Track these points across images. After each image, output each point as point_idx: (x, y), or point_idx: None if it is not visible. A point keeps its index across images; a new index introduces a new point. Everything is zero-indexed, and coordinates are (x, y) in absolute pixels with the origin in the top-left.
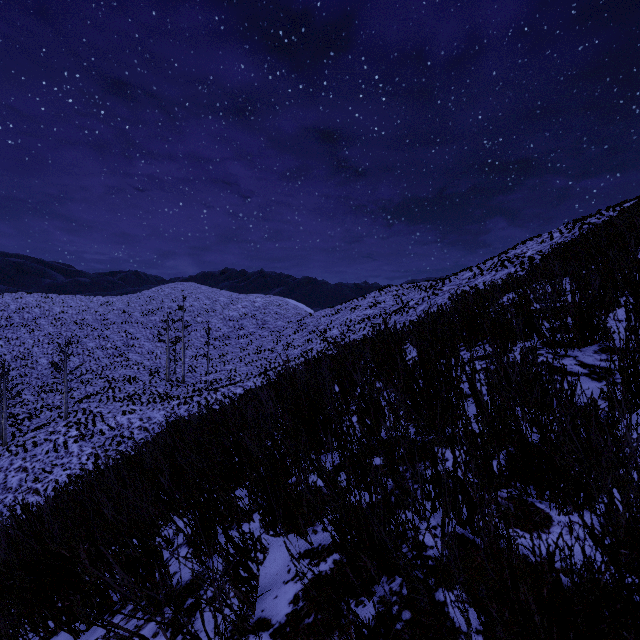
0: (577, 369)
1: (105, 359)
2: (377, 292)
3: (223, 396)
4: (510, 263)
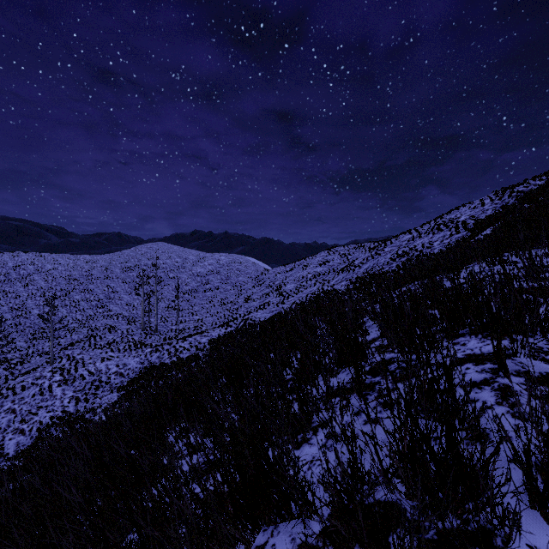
0: None
1: (89, 310)
2: (326, 252)
3: (190, 345)
4: (445, 227)
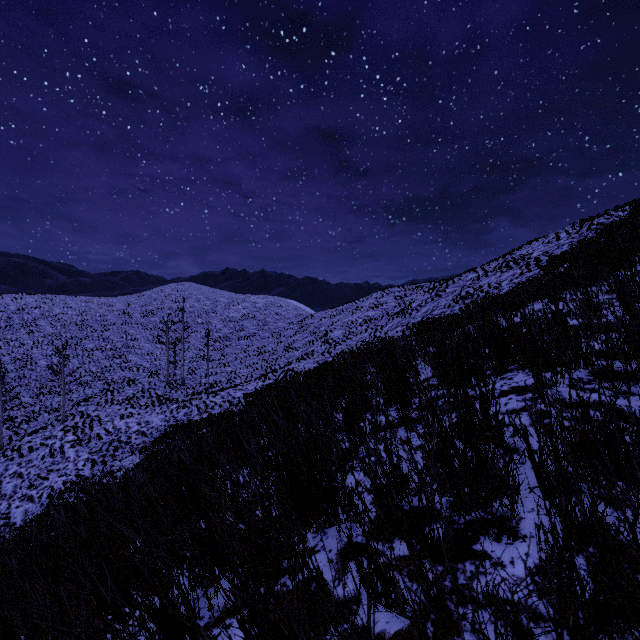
0: None
1: (104, 360)
2: (379, 293)
3: (222, 400)
4: (515, 264)
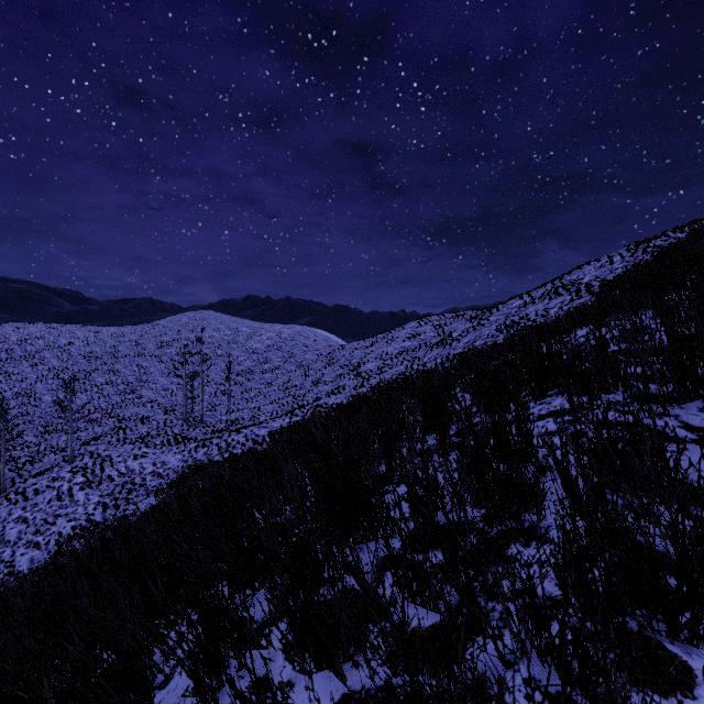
0: (682, 433)
1: (115, 396)
2: (416, 322)
3: (245, 438)
4: (565, 290)
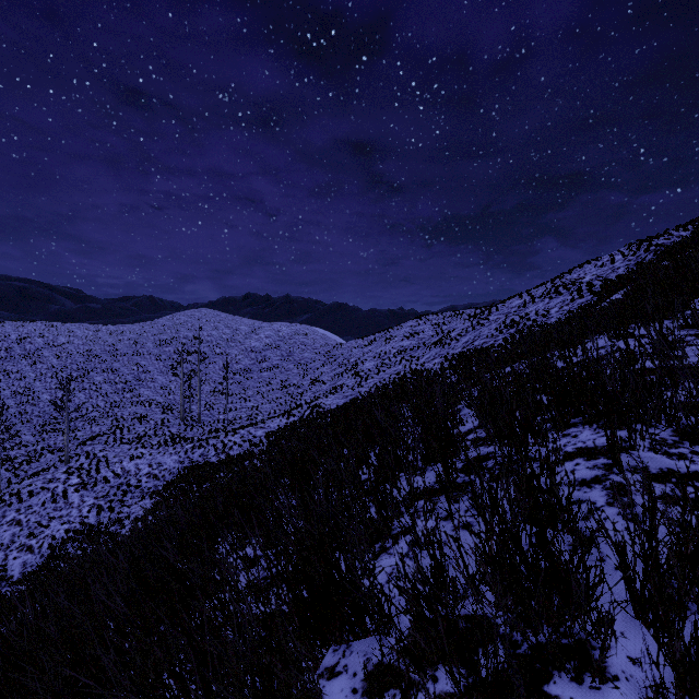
0: None
1: (114, 395)
2: (415, 321)
3: (242, 439)
4: (566, 289)
